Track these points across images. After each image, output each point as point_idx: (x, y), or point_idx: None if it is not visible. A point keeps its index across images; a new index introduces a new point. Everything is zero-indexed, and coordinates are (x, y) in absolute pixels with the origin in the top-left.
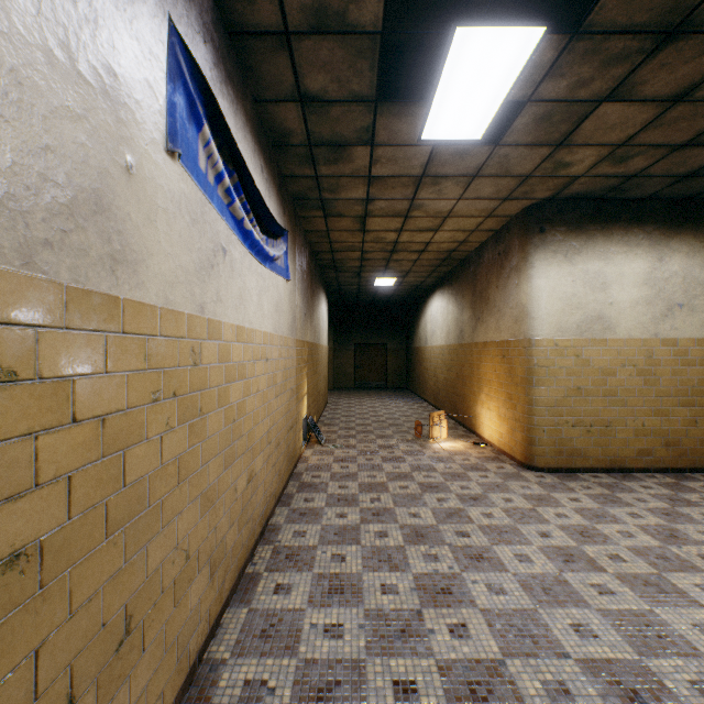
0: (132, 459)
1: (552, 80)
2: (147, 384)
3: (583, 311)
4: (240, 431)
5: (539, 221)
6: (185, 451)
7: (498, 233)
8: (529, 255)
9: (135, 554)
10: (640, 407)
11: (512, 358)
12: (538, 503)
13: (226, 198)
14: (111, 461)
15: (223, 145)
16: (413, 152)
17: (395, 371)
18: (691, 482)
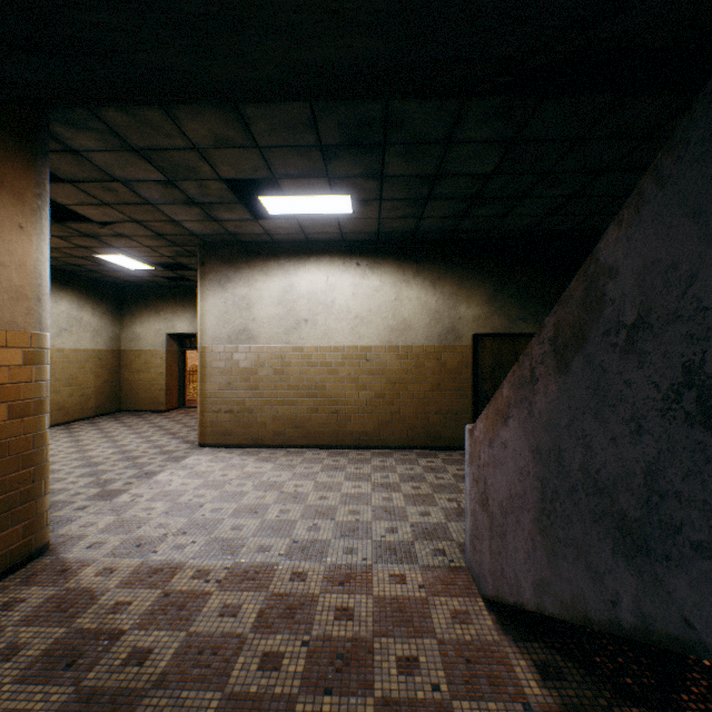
0: None
1: None
2: None
3: None
4: None
5: None
6: None
7: None
8: None
9: None
10: None
11: None
12: None
13: None
14: None
15: None
16: None
17: None
18: (75, 426)
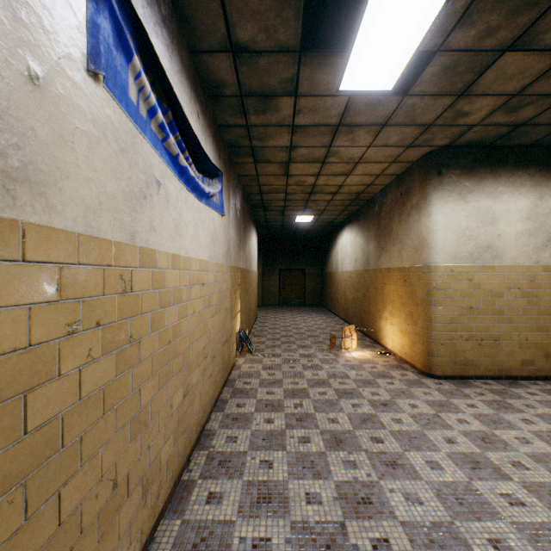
0: (38, 400)
1: (462, 29)
2: (61, 316)
3: (475, 242)
4: (175, 351)
5: (437, 165)
6: (111, 380)
7: (400, 177)
8: (428, 194)
9: (43, 505)
10: (524, 324)
11: (412, 281)
12: (440, 409)
13: (159, 133)
14: (4, 409)
15: (156, 82)
16: (331, 102)
17: (311, 291)
18: None
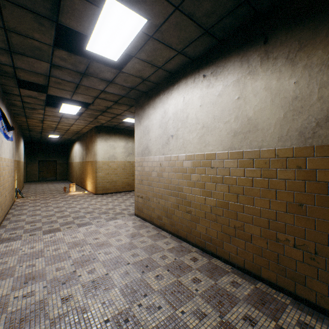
0: None
1: (87, 111)
2: None
3: (110, 154)
4: (4, 183)
5: (99, 130)
6: None
7: (91, 130)
8: (96, 139)
9: None
10: (123, 177)
11: (93, 165)
12: (93, 199)
13: (3, 130)
14: None
15: (4, 119)
16: (58, 113)
17: (61, 172)
18: (131, 192)
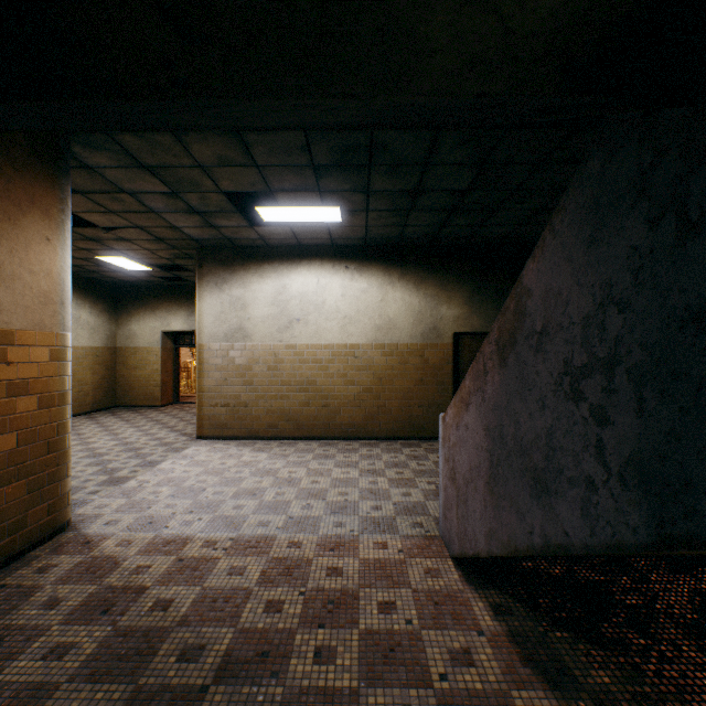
0: None
1: None
2: None
3: None
4: None
5: None
6: None
7: None
8: None
9: None
10: None
11: None
12: None
13: None
14: None
15: None
16: None
17: None
18: (74, 420)
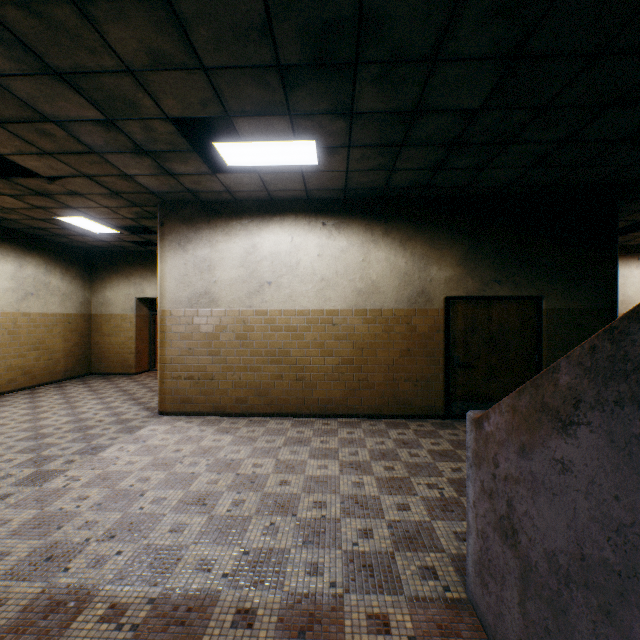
0: None
1: None
2: None
3: None
4: None
5: None
6: None
7: None
8: None
9: None
10: (11, 354)
11: None
12: None
13: None
14: None
15: None
16: None
17: None
18: (40, 390)
